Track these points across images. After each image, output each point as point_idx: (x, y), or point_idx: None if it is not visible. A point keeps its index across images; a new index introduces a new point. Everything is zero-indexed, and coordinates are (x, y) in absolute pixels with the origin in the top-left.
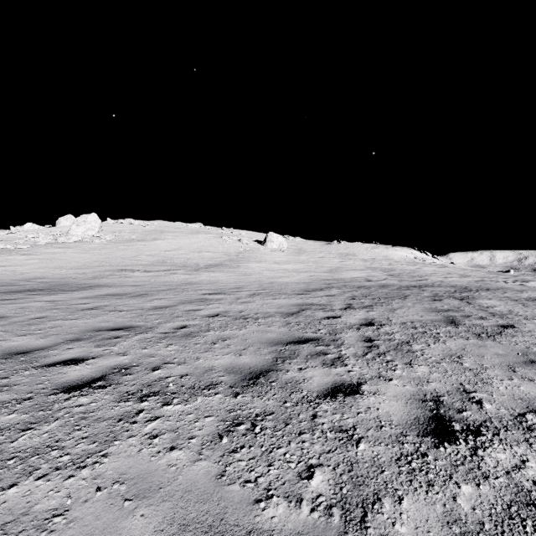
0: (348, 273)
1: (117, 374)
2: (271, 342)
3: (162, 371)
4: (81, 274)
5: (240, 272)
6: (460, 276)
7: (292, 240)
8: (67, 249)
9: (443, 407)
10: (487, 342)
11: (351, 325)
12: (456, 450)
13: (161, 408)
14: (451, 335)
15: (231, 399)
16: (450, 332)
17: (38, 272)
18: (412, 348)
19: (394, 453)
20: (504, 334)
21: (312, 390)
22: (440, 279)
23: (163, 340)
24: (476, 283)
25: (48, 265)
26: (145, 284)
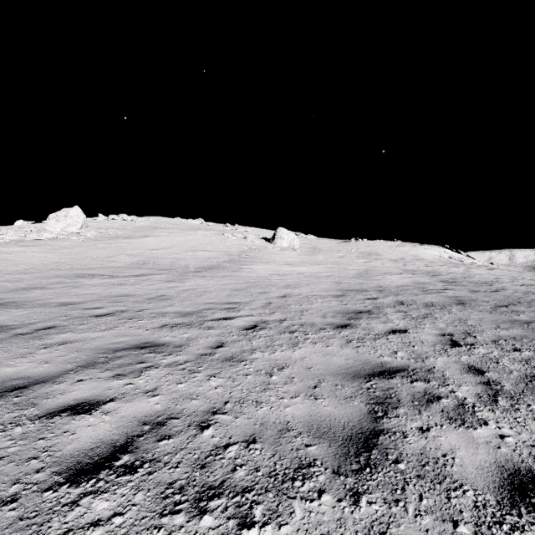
0: (385, 278)
1: None
2: None
3: None
4: (14, 281)
5: (240, 278)
6: None
7: (304, 238)
8: (30, 248)
9: None
10: None
11: None
12: None
13: None
14: None
15: None
16: None
17: None
18: None
19: None
20: None
21: None
22: (523, 288)
23: None
24: None
25: None
26: (86, 300)
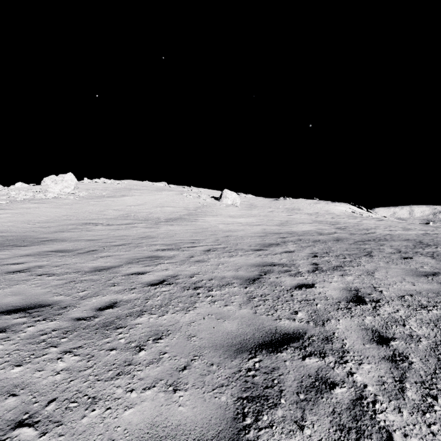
0: (298, 226)
1: None
2: (230, 346)
3: None
4: (45, 227)
5: (197, 225)
6: (403, 229)
7: (244, 197)
8: (42, 205)
9: None
10: None
11: (335, 301)
12: None
13: None
14: None
15: None
16: None
17: (4, 226)
18: None
19: None
20: None
21: None
22: (387, 232)
23: (65, 338)
24: (426, 236)
25: (18, 218)
26: (102, 238)
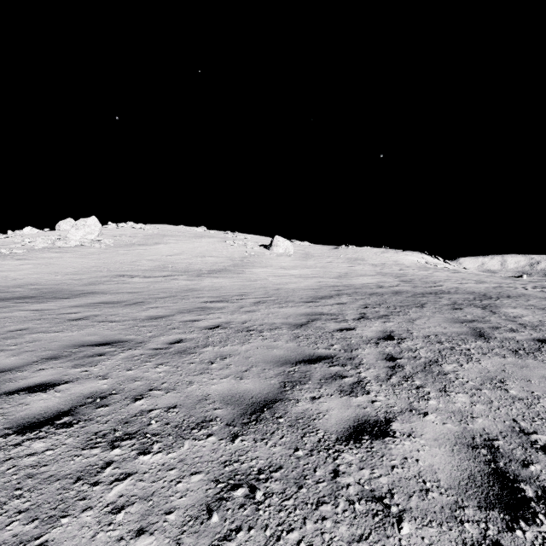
0: (358, 279)
1: (90, 406)
2: (278, 361)
3: (146, 401)
4: (77, 280)
5: (245, 278)
6: (475, 282)
7: (299, 245)
8: (64, 254)
9: (501, 457)
10: (528, 361)
11: (368, 339)
12: (539, 536)
13: (135, 459)
14: (484, 352)
15: (227, 445)
16: (481, 347)
17: (31, 278)
18: (443, 369)
19: (453, 541)
20: (544, 350)
21: (330, 430)
22: (456, 285)
23: (153, 358)
24: (495, 289)
25: (42, 270)
26: (143, 291)
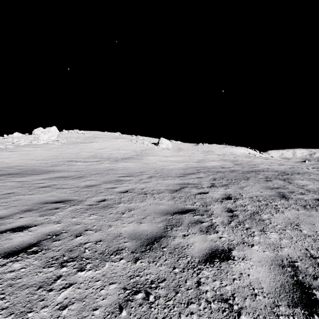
0: (209, 163)
1: (49, 240)
2: (163, 213)
3: (83, 237)
4: (44, 163)
5: (143, 162)
6: (278, 165)
7: (175, 143)
8: (37, 148)
9: (300, 273)
10: (312, 213)
11: (216, 199)
12: None
13: (75, 274)
14: (286, 206)
15: (132, 265)
16: (284, 204)
17: (17, 162)
18: (262, 217)
19: None
20: None
21: (195, 256)
22: (267, 166)
23: (88, 210)
24: (290, 169)
25: (24, 158)
26: (83, 170)
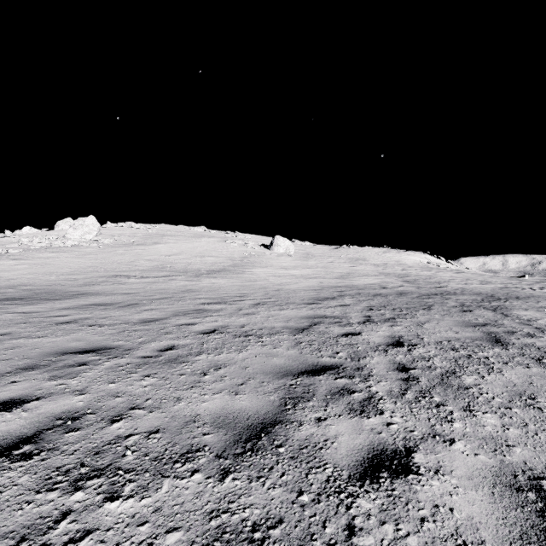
0: (361, 279)
1: (58, 430)
2: (278, 372)
3: (124, 423)
4: (72, 280)
5: (244, 278)
6: (480, 283)
7: (300, 244)
8: (61, 254)
9: None
10: None
11: (375, 345)
12: None
13: (99, 507)
14: (505, 360)
15: (215, 486)
16: (501, 355)
17: (25, 278)
18: (463, 382)
19: None
20: None
21: (340, 464)
22: (461, 285)
23: (140, 368)
24: (502, 290)
25: (37, 270)
26: (139, 291)
